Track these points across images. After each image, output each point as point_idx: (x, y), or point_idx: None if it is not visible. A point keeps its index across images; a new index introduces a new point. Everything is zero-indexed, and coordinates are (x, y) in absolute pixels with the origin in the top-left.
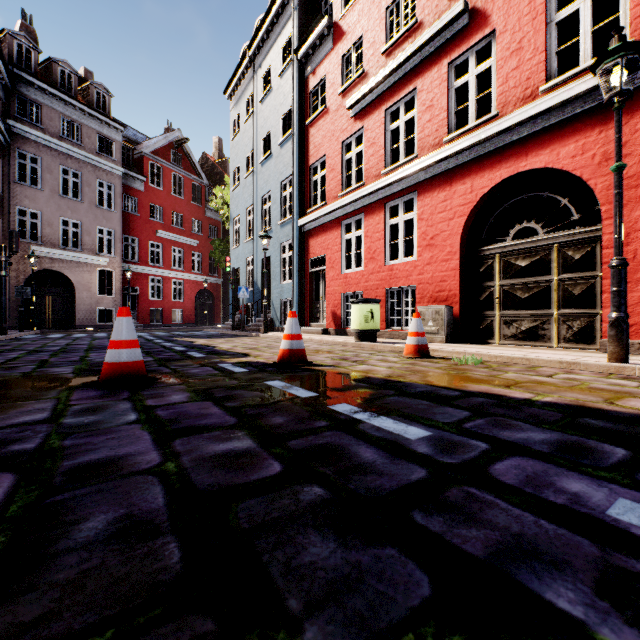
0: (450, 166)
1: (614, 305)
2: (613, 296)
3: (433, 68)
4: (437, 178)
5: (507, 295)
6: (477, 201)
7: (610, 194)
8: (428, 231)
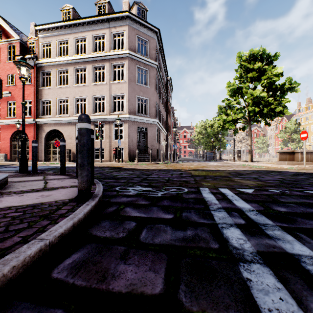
0: (7, 124)
1: (17, 155)
2: (17, 154)
3: (4, 100)
4: (5, 125)
5: (19, 152)
6: (13, 133)
7: (30, 138)
8: (3, 136)
